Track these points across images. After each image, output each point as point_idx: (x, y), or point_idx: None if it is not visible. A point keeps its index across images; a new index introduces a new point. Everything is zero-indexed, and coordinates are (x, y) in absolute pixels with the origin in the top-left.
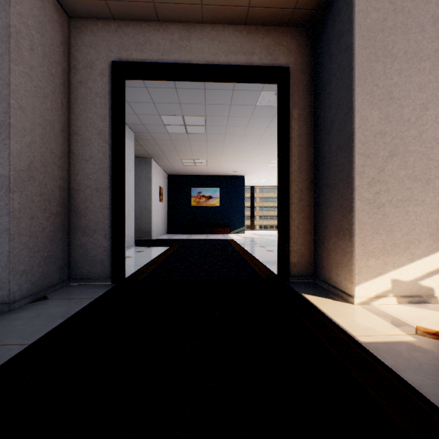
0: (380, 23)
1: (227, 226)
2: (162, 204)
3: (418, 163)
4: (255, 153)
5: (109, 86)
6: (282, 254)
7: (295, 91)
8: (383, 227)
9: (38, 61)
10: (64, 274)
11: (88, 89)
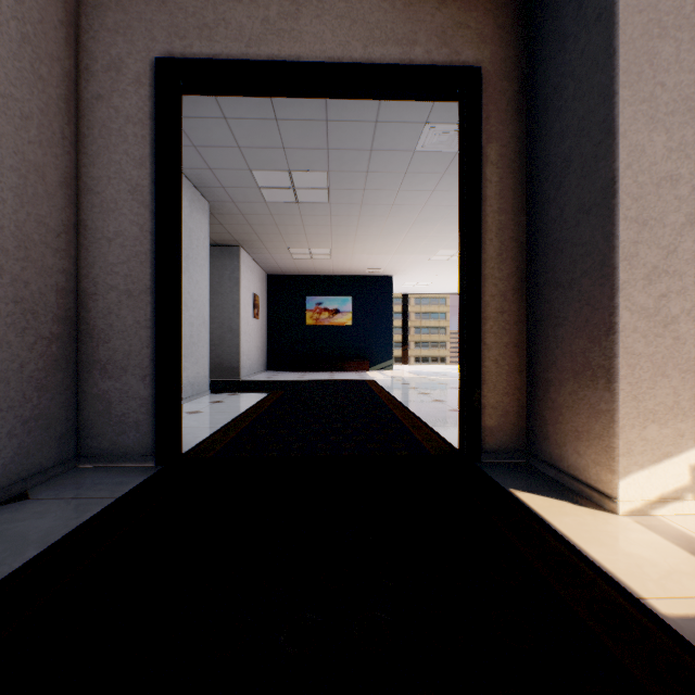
0: None
1: (364, 358)
2: (259, 323)
3: None
4: (411, 237)
5: (150, 103)
6: (468, 412)
7: (491, 112)
8: (675, 363)
9: (10, 48)
10: (66, 449)
11: (113, 109)
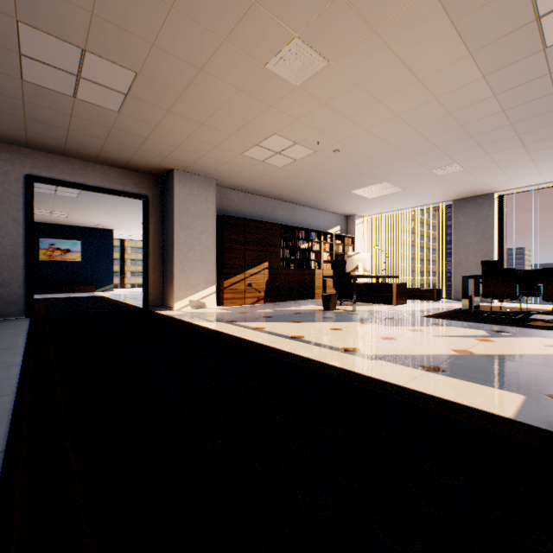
0: (185, 198)
1: (92, 283)
2: None
3: (200, 254)
4: (127, 215)
5: (23, 189)
6: (145, 295)
7: (152, 209)
8: (186, 279)
9: None
10: None
11: (5, 189)
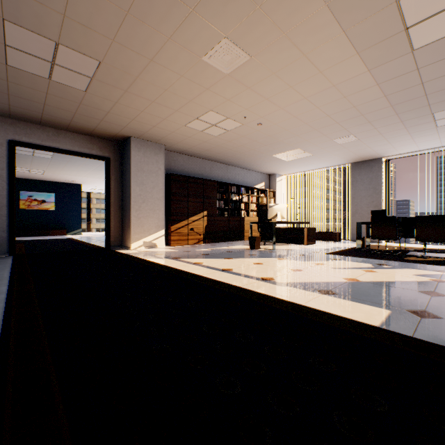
0: (140, 160)
1: (63, 228)
2: None
3: (152, 205)
4: (93, 173)
5: (7, 152)
6: (108, 237)
7: (113, 168)
8: (141, 225)
9: None
10: None
11: None
